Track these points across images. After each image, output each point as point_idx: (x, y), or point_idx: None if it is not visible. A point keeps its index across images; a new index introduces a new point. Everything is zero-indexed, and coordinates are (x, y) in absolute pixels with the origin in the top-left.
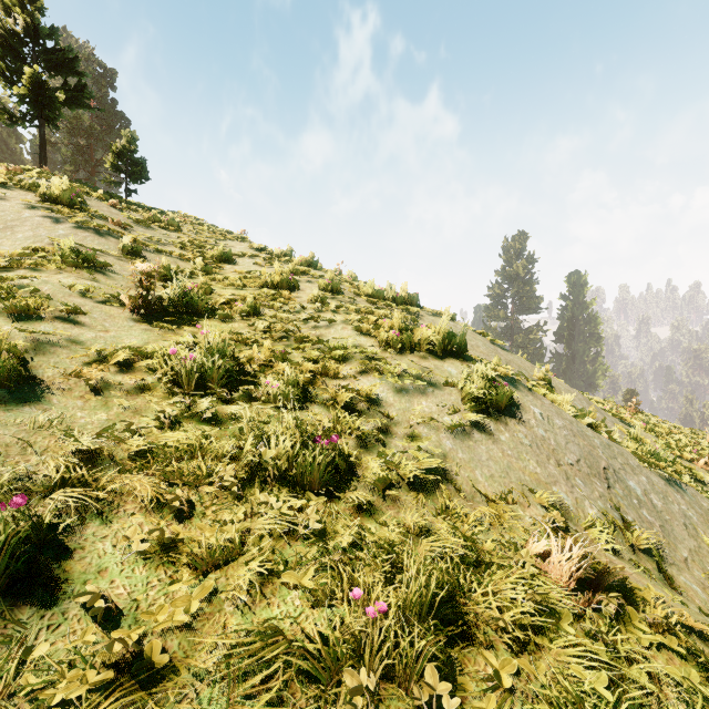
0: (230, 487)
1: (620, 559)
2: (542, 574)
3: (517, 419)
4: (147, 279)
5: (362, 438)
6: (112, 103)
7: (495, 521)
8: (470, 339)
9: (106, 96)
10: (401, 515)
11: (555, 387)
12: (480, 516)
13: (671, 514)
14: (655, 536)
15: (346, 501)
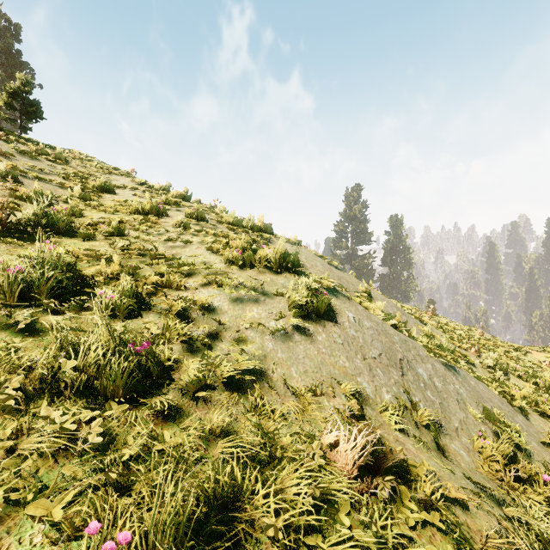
0: (6, 403)
1: (406, 437)
2: (331, 463)
3: (334, 322)
4: (2, 198)
5: (190, 343)
6: (17, 53)
7: (301, 413)
8: (311, 260)
9: (11, 47)
10: (209, 416)
11: (374, 297)
12: (288, 410)
13: (448, 393)
14: (434, 413)
15: (152, 406)
